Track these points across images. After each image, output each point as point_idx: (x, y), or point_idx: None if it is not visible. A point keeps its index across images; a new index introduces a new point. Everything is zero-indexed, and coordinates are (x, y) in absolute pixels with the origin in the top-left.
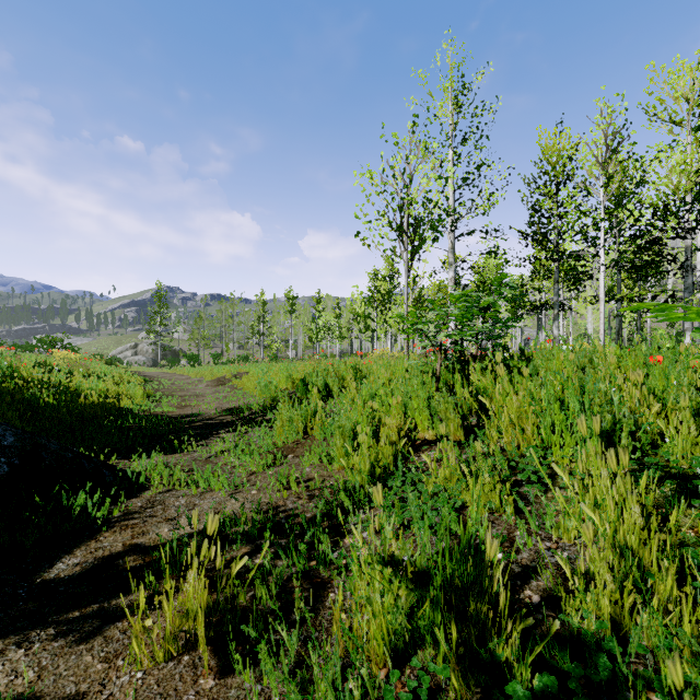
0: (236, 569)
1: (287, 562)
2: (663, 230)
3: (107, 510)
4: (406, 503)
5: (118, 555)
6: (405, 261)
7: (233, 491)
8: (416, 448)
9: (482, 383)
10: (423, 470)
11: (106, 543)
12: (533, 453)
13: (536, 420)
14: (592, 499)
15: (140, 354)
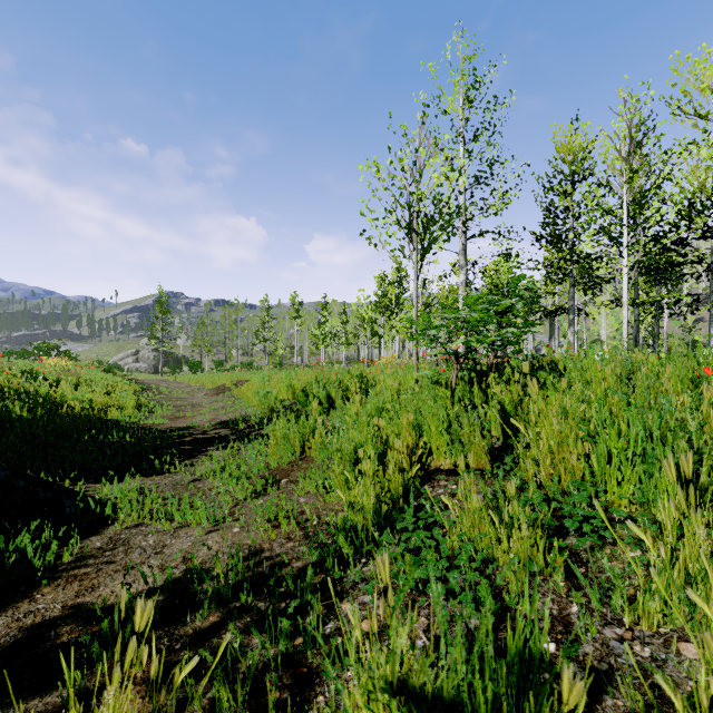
0: (181, 676)
1: (264, 639)
2: (687, 230)
3: (58, 553)
4: (419, 553)
5: (52, 623)
6: (414, 262)
7: (212, 527)
8: (429, 476)
9: (506, 397)
10: (440, 506)
11: (42, 603)
12: (597, 505)
13: (582, 448)
14: (680, 570)
15: (141, 361)
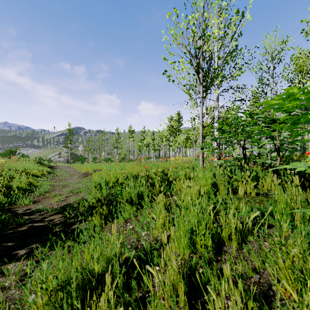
0: None
1: None
2: None
3: None
4: None
5: None
6: (200, 93)
7: None
8: None
9: None
10: None
11: None
12: None
13: None
14: None
15: (62, 157)
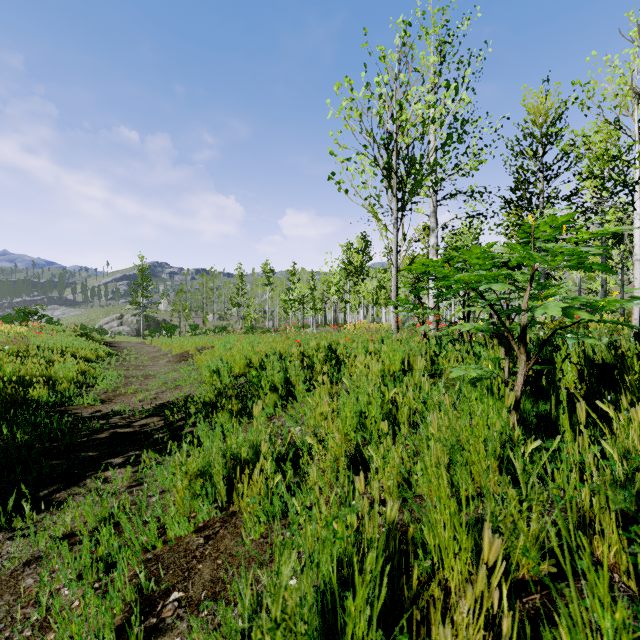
0: None
1: None
2: None
3: None
4: None
5: None
6: (393, 212)
7: None
8: None
9: None
10: None
11: None
12: None
13: None
14: None
15: (125, 325)
